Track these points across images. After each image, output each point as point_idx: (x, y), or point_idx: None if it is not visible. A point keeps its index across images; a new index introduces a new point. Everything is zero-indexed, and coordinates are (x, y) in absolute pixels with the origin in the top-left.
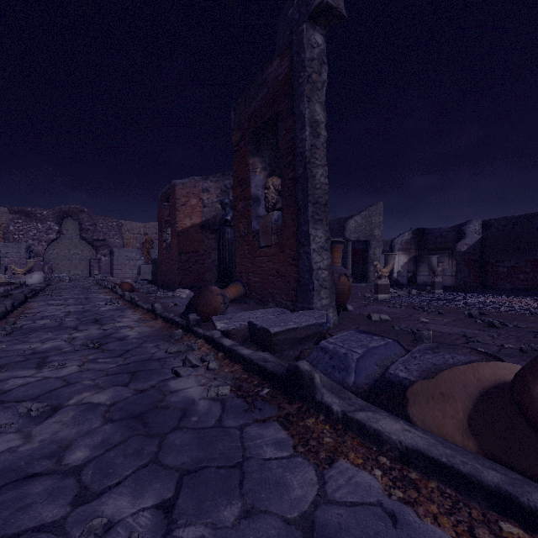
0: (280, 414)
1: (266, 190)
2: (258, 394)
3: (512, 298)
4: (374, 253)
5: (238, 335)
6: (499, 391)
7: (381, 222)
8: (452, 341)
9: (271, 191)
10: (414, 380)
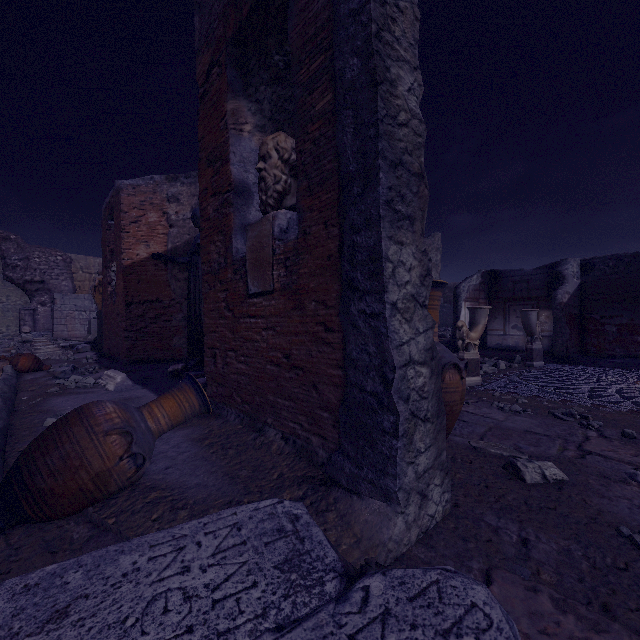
0: None
1: (260, 162)
2: None
3: None
4: None
5: None
6: None
7: (438, 260)
8: None
9: (274, 163)
10: None
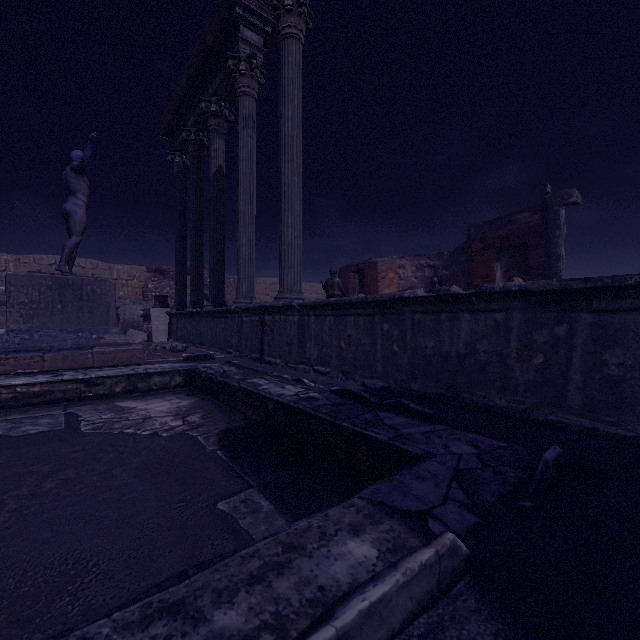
0: None
1: None
2: None
3: None
4: None
5: None
6: None
7: None
8: None
9: None
10: None
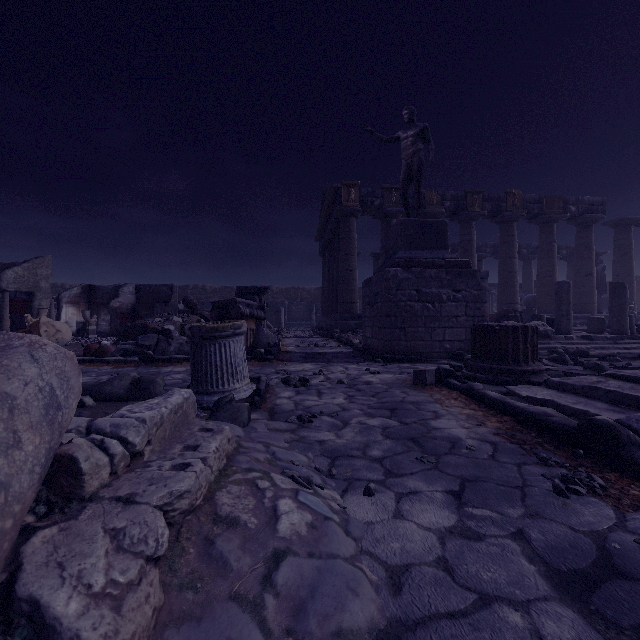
0: None
1: None
2: None
3: None
4: (40, 304)
5: None
6: None
7: (49, 275)
8: None
9: None
10: None
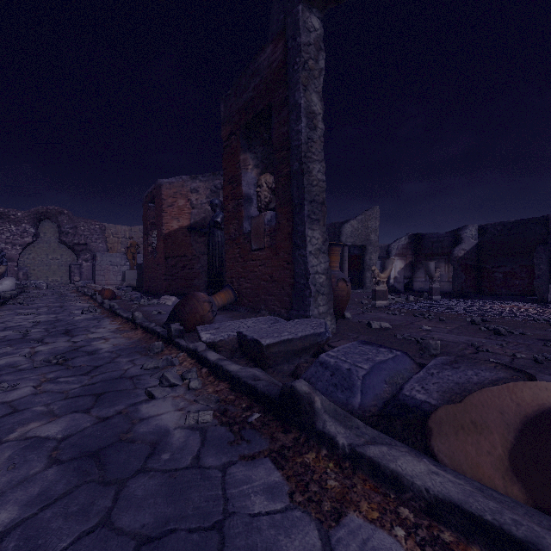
0: (272, 448)
1: (258, 188)
2: (246, 421)
3: (510, 303)
4: (370, 258)
5: (226, 347)
6: (549, 421)
7: (377, 226)
8: (460, 351)
9: (264, 189)
10: (435, 404)
